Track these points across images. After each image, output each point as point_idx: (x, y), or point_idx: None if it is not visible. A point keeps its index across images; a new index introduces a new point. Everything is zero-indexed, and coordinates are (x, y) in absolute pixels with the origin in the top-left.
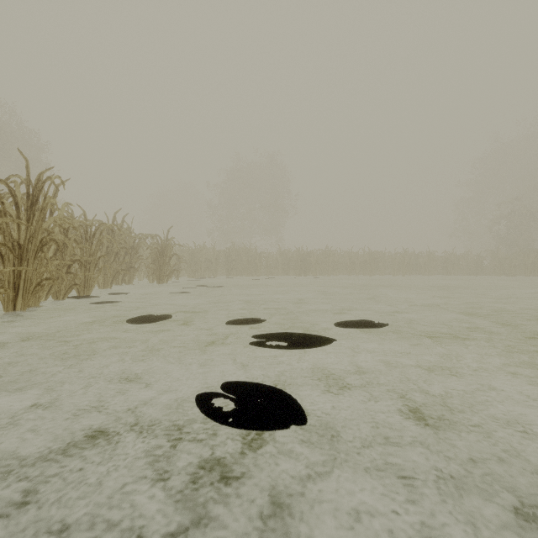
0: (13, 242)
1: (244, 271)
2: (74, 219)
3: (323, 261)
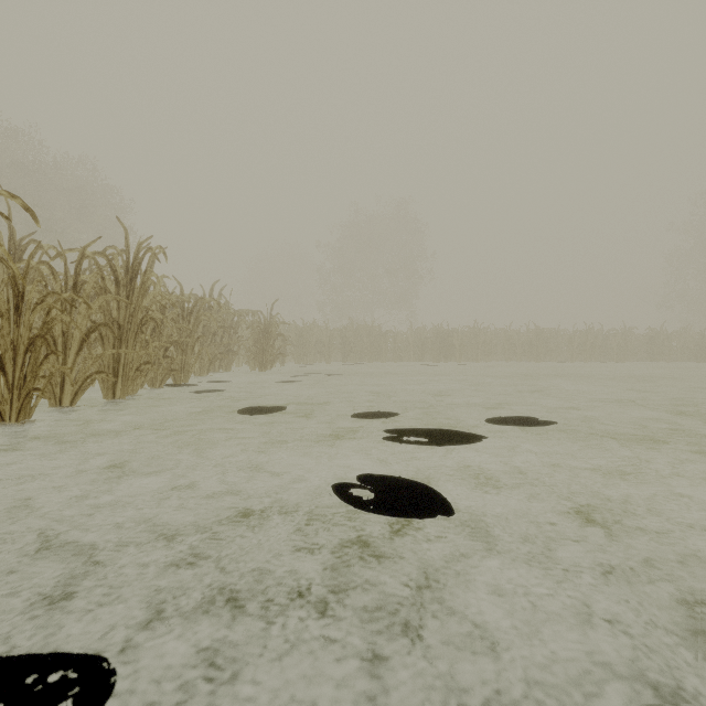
0: (112, 322)
1: (364, 355)
2: (171, 295)
3: (470, 343)
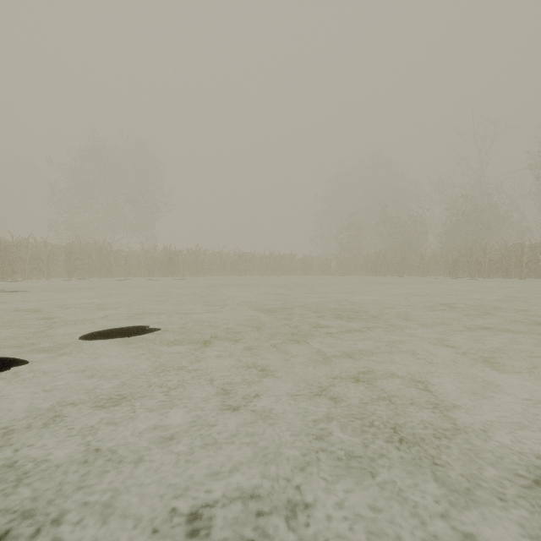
0: None
1: (94, 271)
2: None
3: (192, 262)
